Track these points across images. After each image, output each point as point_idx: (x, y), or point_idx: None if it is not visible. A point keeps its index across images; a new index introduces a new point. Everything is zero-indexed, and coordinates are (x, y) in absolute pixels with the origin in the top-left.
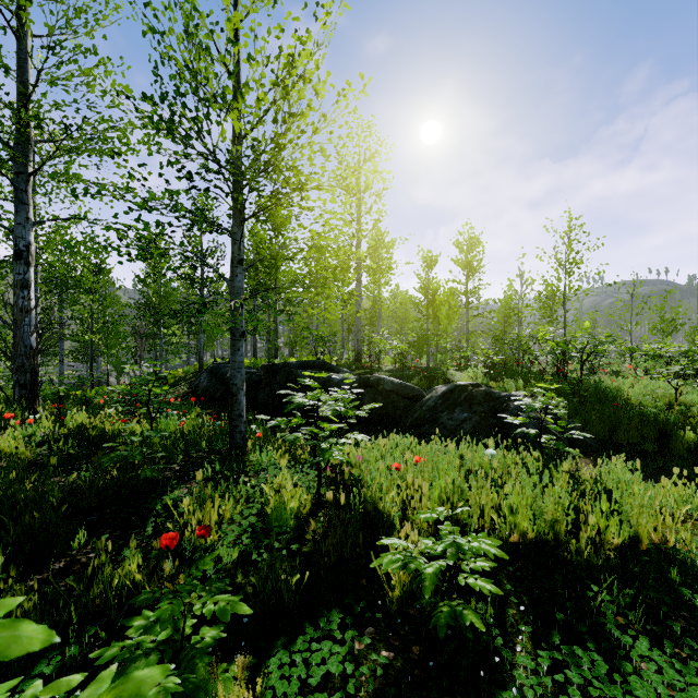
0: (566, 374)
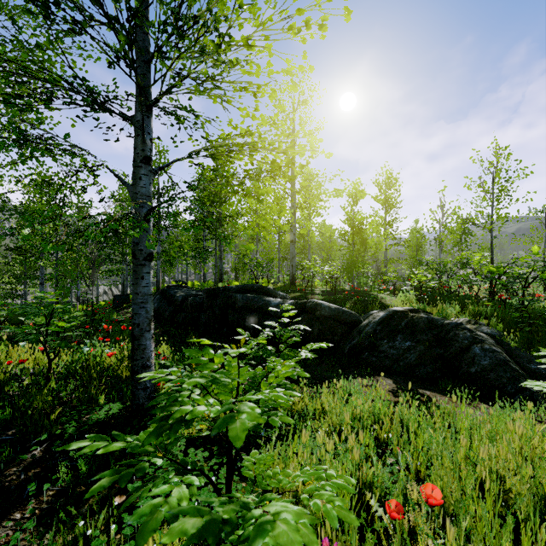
0: (505, 300)
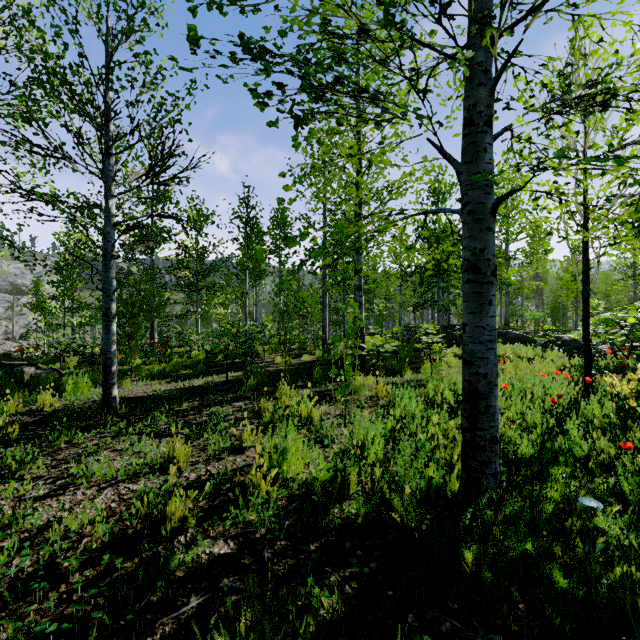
0: None
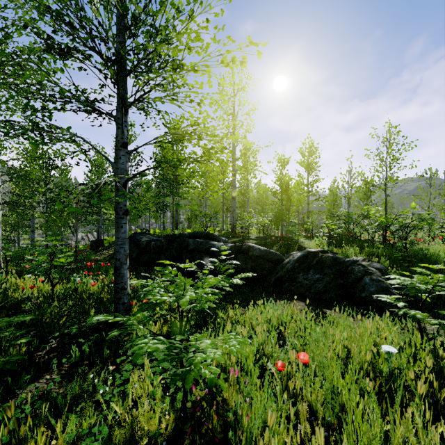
0: (393, 243)
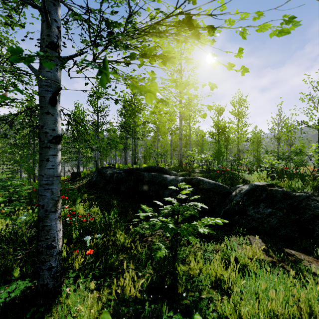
0: None
